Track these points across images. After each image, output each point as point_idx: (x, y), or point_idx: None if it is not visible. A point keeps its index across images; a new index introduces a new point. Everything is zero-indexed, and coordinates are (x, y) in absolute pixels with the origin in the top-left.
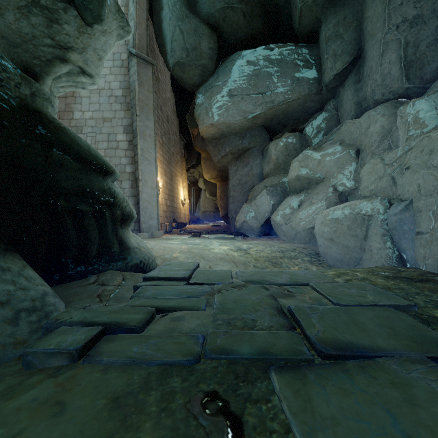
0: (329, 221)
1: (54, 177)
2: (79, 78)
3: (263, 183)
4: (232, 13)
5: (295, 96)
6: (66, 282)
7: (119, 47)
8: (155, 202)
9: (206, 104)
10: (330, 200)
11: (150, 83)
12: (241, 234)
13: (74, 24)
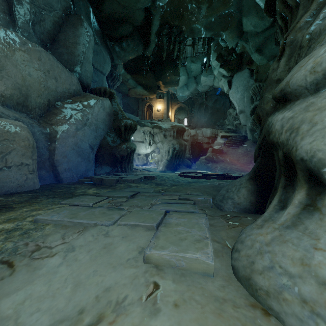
0: None
1: None
2: None
3: None
4: None
5: None
6: None
7: None
8: None
9: None
10: None
11: None
12: None
13: None
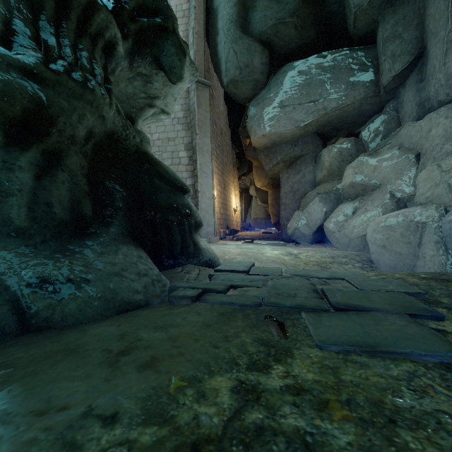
0: (381, 228)
1: (155, 197)
2: (159, 116)
3: (315, 190)
4: (283, 27)
5: (350, 101)
6: (162, 271)
7: None
8: (212, 211)
9: (258, 116)
10: (386, 206)
11: (207, 103)
12: (293, 241)
13: (161, 81)
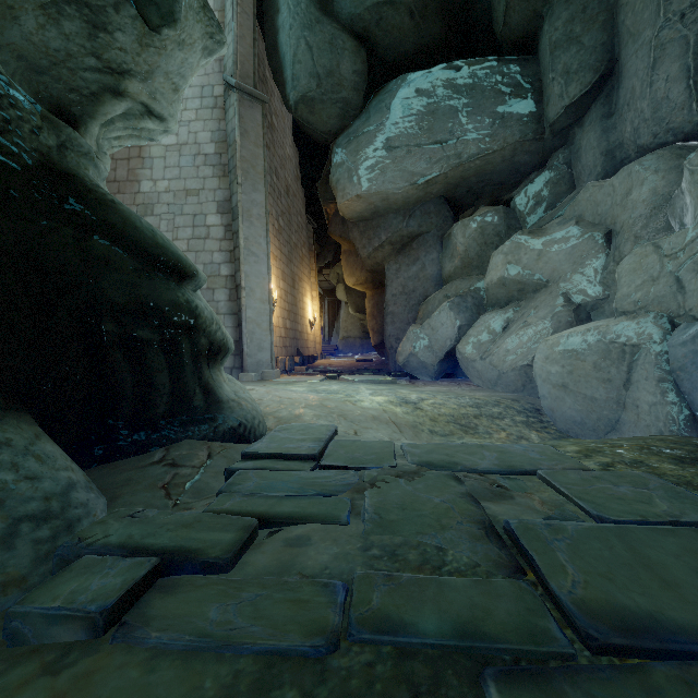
0: (560, 355)
1: (95, 283)
2: (142, 122)
3: (442, 290)
4: (391, 12)
5: (498, 144)
6: (114, 460)
7: (210, 76)
8: (267, 323)
9: (349, 163)
10: (559, 318)
11: (258, 131)
12: (406, 375)
13: (133, 31)
